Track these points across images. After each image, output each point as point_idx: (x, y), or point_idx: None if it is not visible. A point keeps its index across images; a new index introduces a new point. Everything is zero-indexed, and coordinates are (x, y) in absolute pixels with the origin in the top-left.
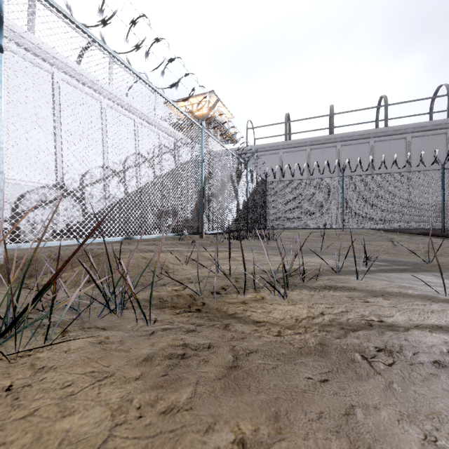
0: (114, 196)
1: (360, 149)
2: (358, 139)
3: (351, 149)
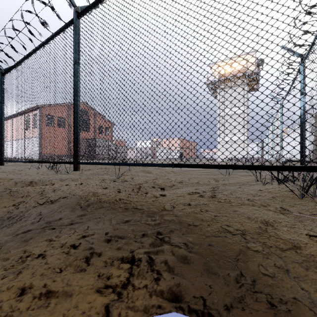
0: None
1: None
2: None
3: None
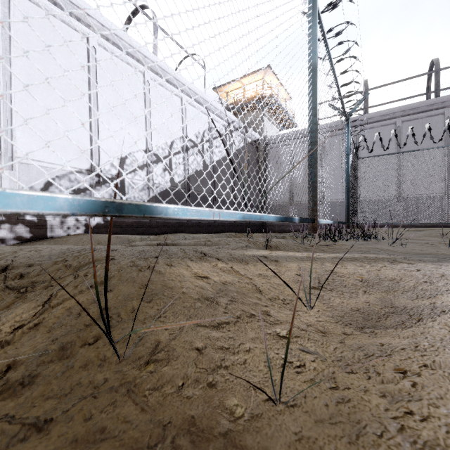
0: (158, 185)
1: None
2: None
3: None
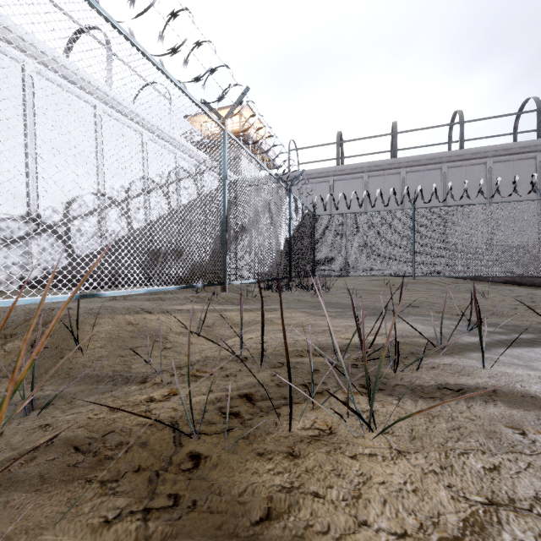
0: (112, 232)
1: (430, 176)
2: (428, 164)
3: (418, 177)
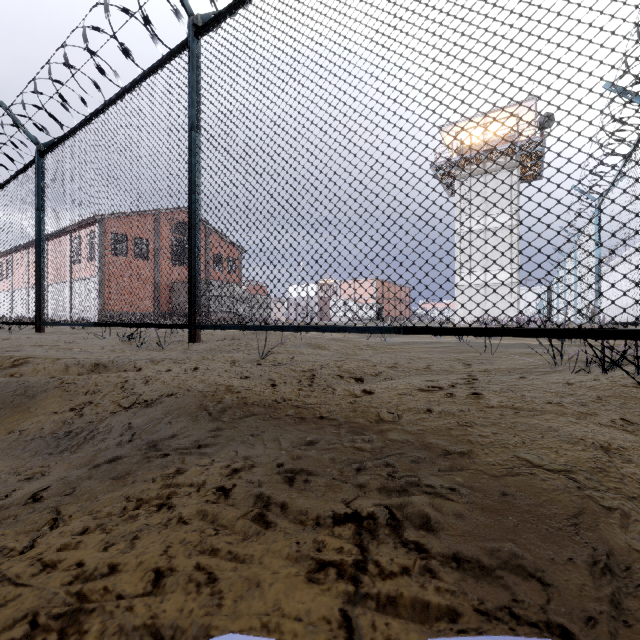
0: None
1: None
2: None
3: None
